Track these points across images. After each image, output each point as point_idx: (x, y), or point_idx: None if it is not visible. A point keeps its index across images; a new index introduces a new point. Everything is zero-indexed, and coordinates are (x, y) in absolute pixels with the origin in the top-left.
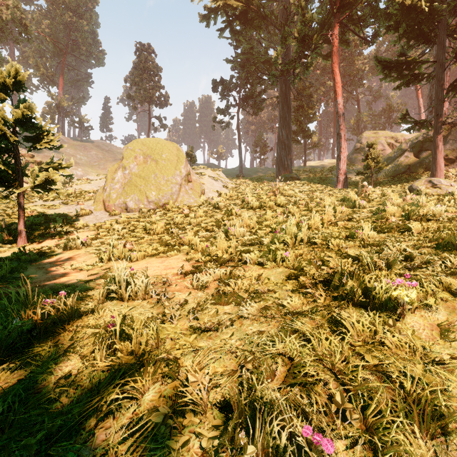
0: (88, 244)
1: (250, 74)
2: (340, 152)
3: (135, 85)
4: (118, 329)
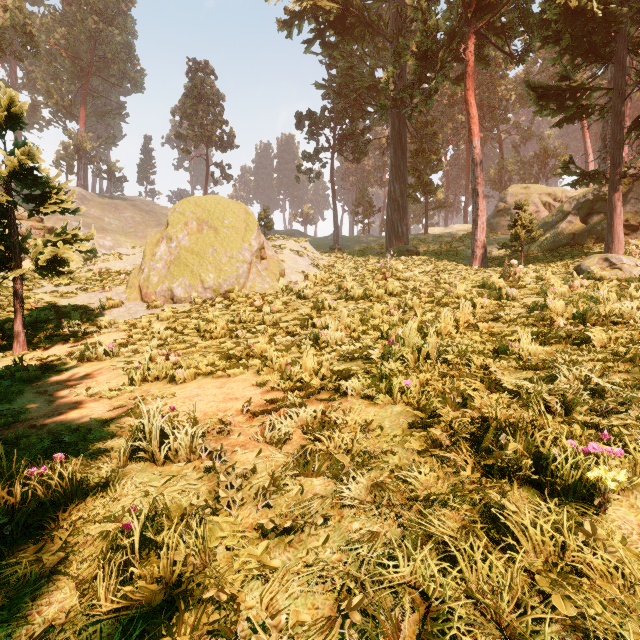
0: (115, 353)
1: (350, 105)
2: (476, 216)
3: (187, 119)
4: (137, 540)
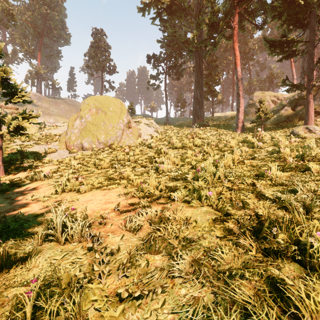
0: (50, 176)
1: (174, 51)
2: (239, 106)
3: (92, 58)
4: (29, 310)
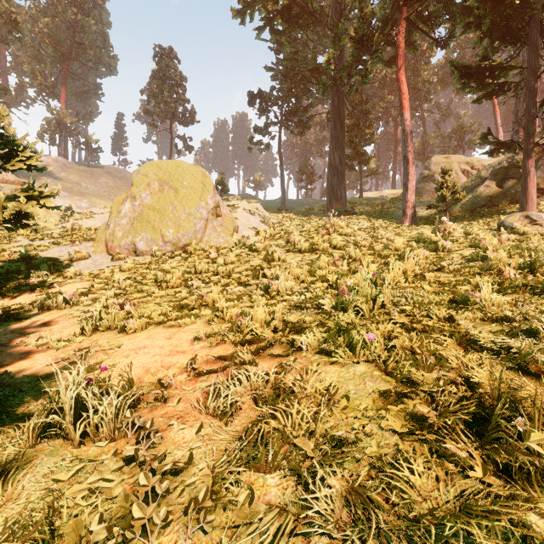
0: (75, 302)
1: (295, 85)
2: (407, 180)
3: (153, 97)
4: None
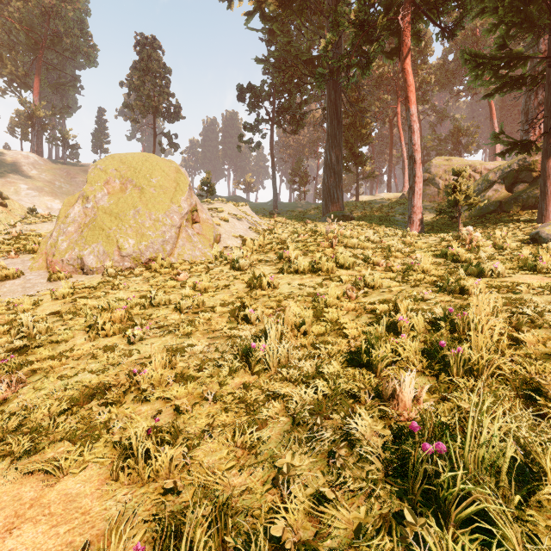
0: None
1: (288, 80)
2: (413, 182)
3: (134, 90)
4: None
